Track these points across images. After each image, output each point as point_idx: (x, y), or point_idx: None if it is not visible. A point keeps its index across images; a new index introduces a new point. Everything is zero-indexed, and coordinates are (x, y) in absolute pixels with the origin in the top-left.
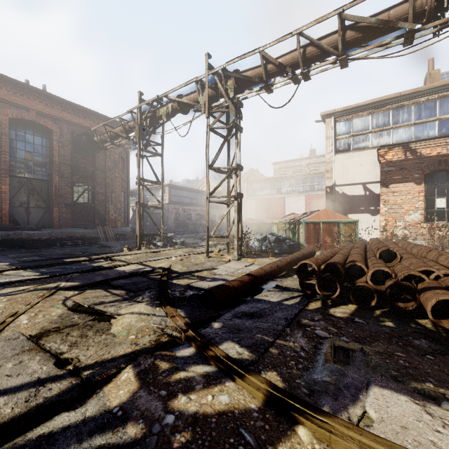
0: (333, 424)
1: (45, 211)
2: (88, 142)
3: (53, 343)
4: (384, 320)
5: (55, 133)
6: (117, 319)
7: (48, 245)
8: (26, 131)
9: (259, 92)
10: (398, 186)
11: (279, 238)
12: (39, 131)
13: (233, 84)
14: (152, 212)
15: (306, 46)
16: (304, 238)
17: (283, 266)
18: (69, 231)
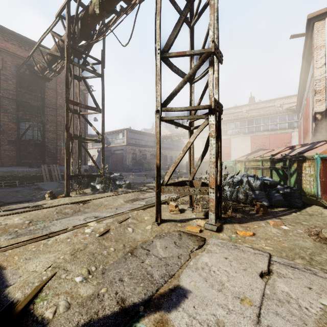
0: None
1: None
2: (29, 73)
3: None
4: None
5: None
6: None
7: None
8: None
9: None
10: None
11: (264, 183)
12: None
13: None
14: (113, 152)
15: None
16: (319, 184)
17: None
18: (5, 170)
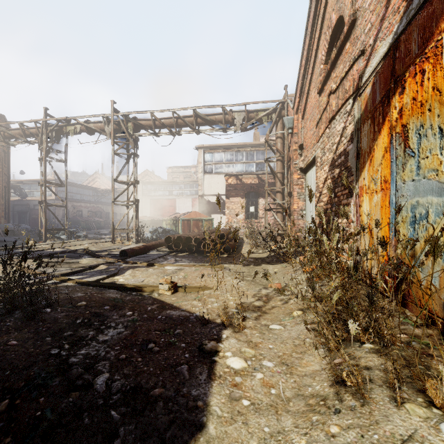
0: (163, 264)
1: None
2: None
3: (59, 266)
4: (195, 255)
5: None
6: (80, 261)
7: None
8: None
9: (150, 134)
10: (234, 199)
11: (166, 230)
12: None
13: (133, 126)
14: (33, 207)
15: (178, 118)
16: (181, 229)
17: (163, 243)
18: None
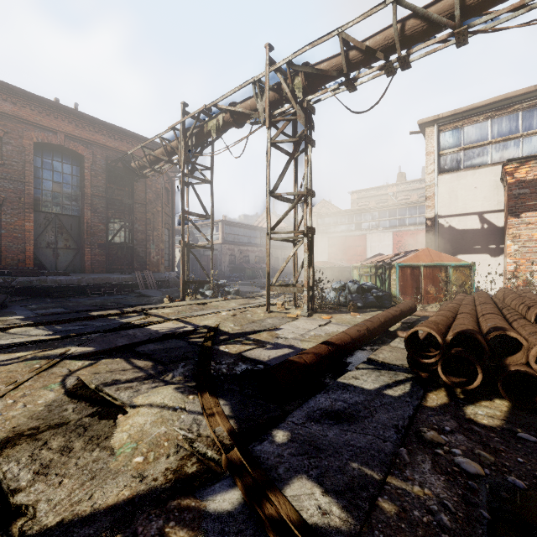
0: None
1: (75, 253)
2: (124, 169)
3: (14, 463)
4: None
5: (87, 160)
6: (127, 416)
7: (77, 294)
8: (53, 158)
9: (337, 91)
10: (535, 216)
11: (363, 287)
12: (69, 158)
13: (303, 82)
14: (203, 253)
15: (405, 19)
16: (398, 287)
17: (376, 329)
18: (102, 277)
